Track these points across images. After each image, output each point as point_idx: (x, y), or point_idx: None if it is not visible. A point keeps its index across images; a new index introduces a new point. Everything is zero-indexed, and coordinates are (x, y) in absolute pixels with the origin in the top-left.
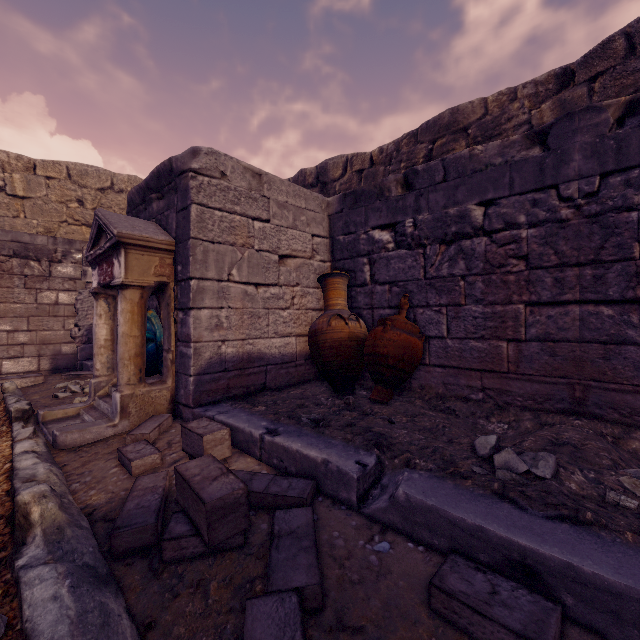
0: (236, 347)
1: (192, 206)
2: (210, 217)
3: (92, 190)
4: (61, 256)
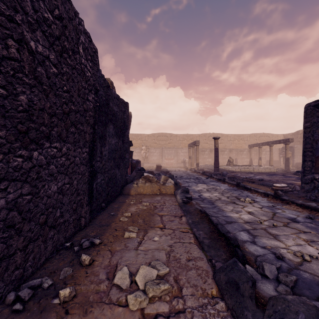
0: (298, 161)
1: (294, 150)
2: (296, 151)
3: (257, 137)
4: (263, 151)
